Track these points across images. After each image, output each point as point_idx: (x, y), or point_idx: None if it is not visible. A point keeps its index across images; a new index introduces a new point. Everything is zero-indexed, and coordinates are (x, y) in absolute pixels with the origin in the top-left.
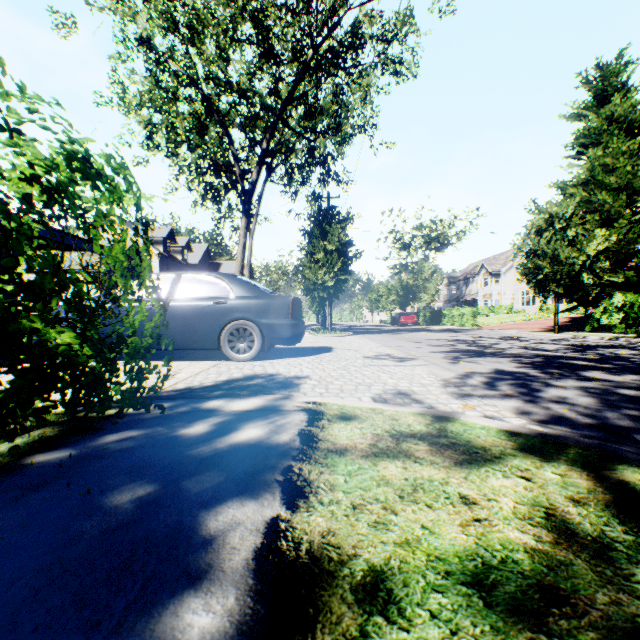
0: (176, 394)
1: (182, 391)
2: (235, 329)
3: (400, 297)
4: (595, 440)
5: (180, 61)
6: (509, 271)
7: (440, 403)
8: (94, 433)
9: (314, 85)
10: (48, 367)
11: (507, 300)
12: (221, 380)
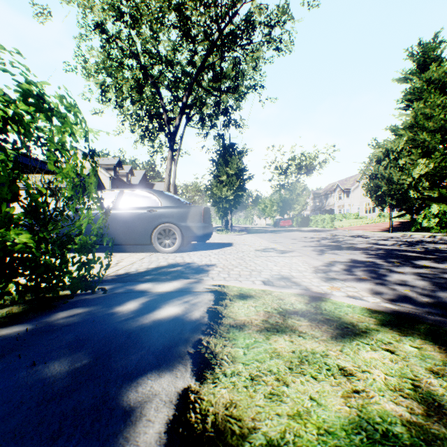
0: (117, 278)
1: (122, 276)
2: (162, 230)
3: (280, 207)
4: (435, 315)
5: (125, 40)
6: (356, 189)
7: (313, 285)
8: (49, 310)
9: (219, 57)
10: (3, 261)
11: (355, 209)
12: (151, 267)
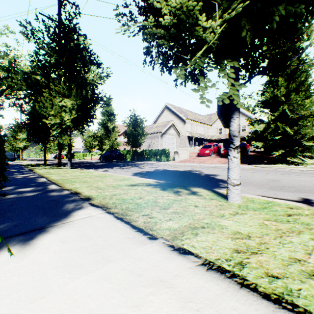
0: None
1: None
2: None
3: None
4: None
5: None
6: None
7: None
8: None
9: None
10: None
11: None
12: None
